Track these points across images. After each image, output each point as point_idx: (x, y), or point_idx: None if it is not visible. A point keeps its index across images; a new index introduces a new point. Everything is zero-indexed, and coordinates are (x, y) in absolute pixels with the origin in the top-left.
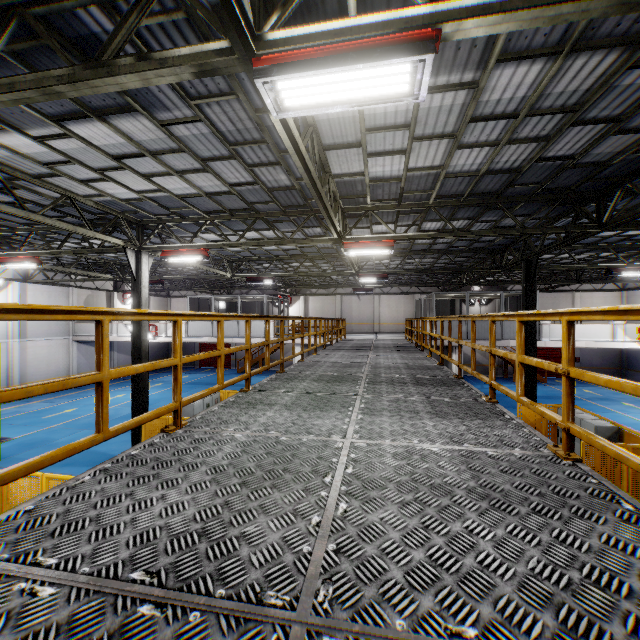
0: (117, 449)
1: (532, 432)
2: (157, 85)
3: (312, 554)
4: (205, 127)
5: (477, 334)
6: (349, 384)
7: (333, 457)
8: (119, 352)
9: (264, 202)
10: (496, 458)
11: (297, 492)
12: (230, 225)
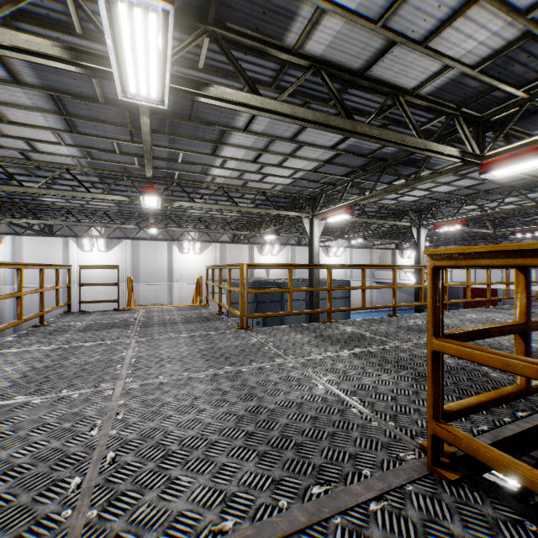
0: None
1: None
2: (435, 160)
3: None
4: None
5: None
6: None
7: None
8: (399, 291)
9: (515, 180)
10: None
11: None
12: (487, 198)
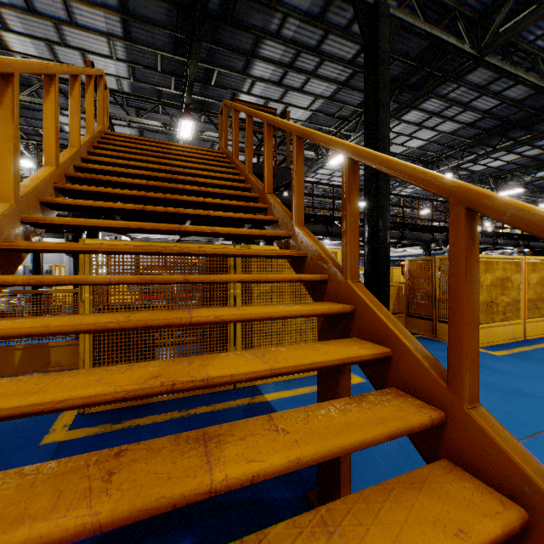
0: None
1: None
2: None
3: None
4: None
5: None
6: None
7: None
8: None
9: None
10: None
11: None
12: None
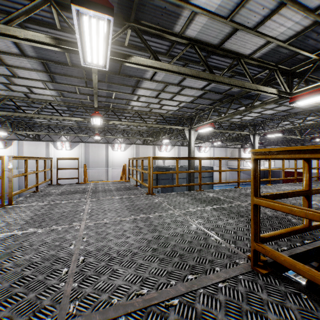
0: None
1: None
2: (263, 95)
3: None
4: None
5: None
6: None
7: None
8: (243, 173)
9: (312, 106)
10: None
11: None
12: (295, 117)
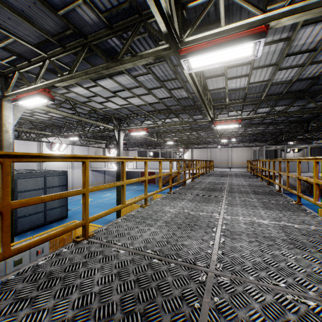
0: (110, 217)
1: (321, 219)
2: None
3: (212, 253)
4: (151, 76)
5: (291, 169)
6: (218, 192)
7: (215, 221)
8: (107, 175)
9: (174, 105)
10: (299, 229)
11: (202, 233)
12: (158, 116)
